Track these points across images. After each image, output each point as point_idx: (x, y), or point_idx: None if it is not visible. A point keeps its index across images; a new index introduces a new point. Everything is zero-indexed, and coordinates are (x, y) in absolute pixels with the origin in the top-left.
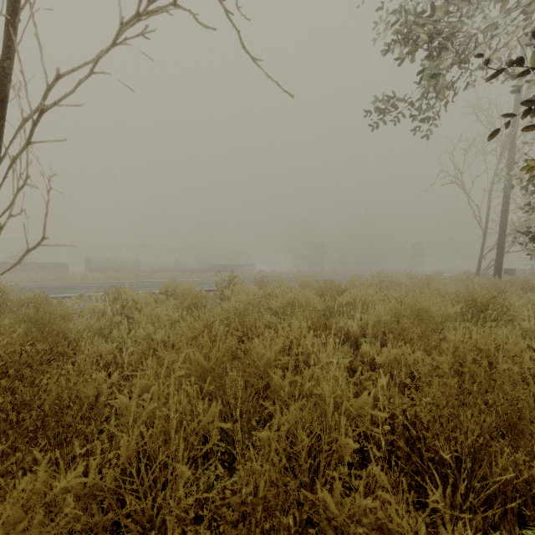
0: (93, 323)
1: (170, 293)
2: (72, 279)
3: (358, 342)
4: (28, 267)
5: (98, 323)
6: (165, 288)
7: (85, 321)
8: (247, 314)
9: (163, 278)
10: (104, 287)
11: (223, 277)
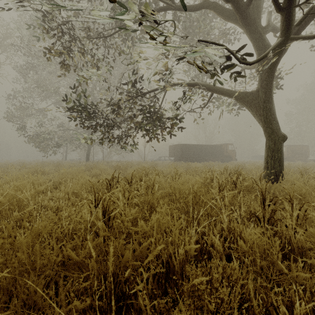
0: None
1: None
2: None
3: None
4: None
5: None
6: None
7: None
8: None
9: None
10: None
11: None
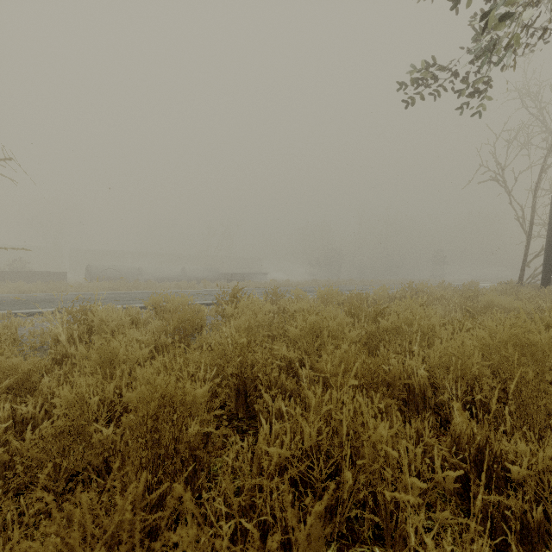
0: (18, 363)
1: (159, 310)
2: (64, 289)
3: (427, 397)
4: (23, 275)
5: (25, 364)
6: (152, 304)
7: (5, 361)
8: (254, 341)
9: (166, 288)
10: (90, 300)
11: (232, 286)
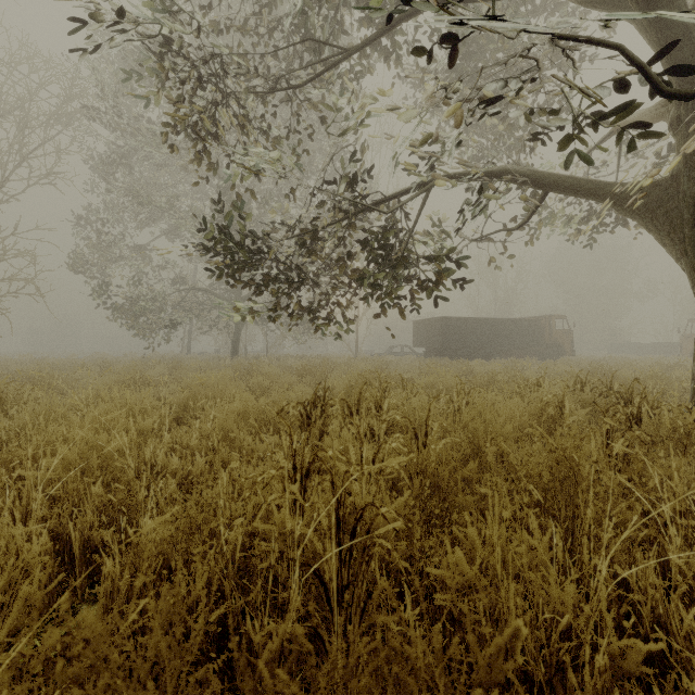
0: None
1: None
2: None
3: None
4: None
5: None
6: None
7: None
8: None
9: None
10: None
11: None
